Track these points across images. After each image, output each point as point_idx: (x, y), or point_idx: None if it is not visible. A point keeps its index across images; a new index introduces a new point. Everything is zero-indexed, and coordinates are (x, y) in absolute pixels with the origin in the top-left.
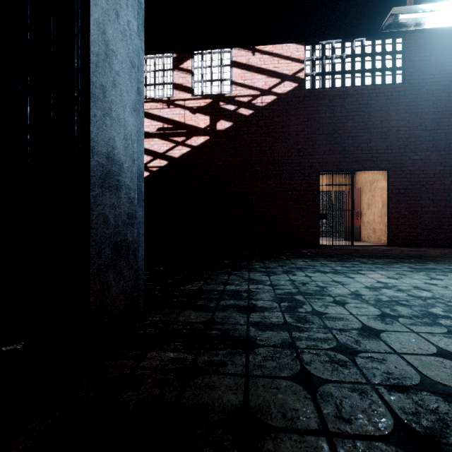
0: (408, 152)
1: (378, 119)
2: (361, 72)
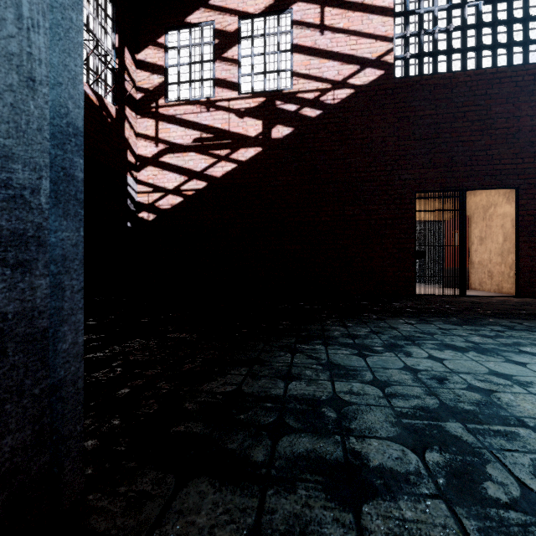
0: None
1: (502, 116)
2: (476, 50)
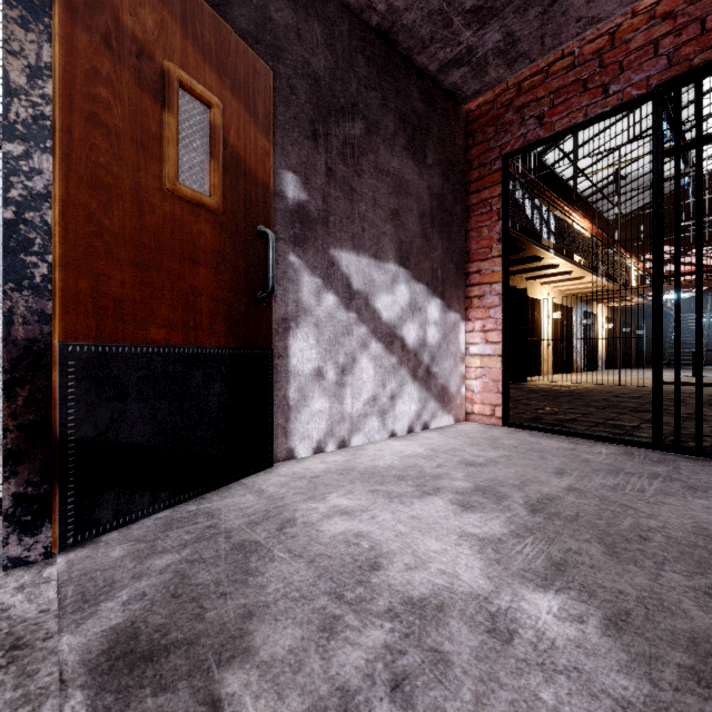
0: None
1: None
2: None
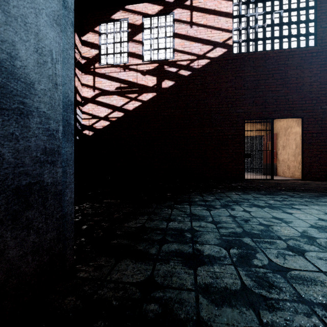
0: (319, 103)
1: (293, 76)
2: (279, 38)
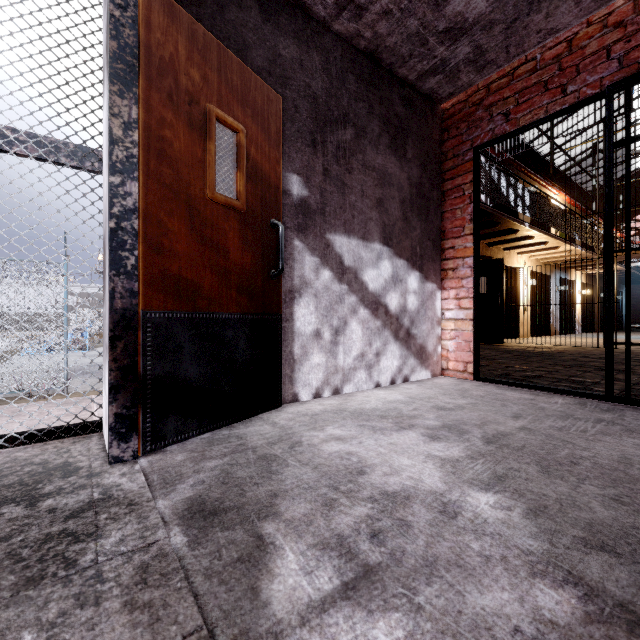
0: None
1: None
2: None
